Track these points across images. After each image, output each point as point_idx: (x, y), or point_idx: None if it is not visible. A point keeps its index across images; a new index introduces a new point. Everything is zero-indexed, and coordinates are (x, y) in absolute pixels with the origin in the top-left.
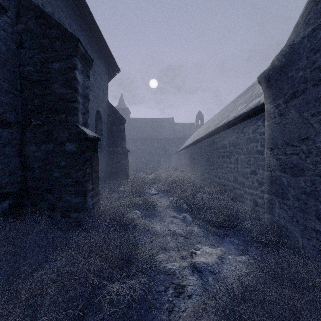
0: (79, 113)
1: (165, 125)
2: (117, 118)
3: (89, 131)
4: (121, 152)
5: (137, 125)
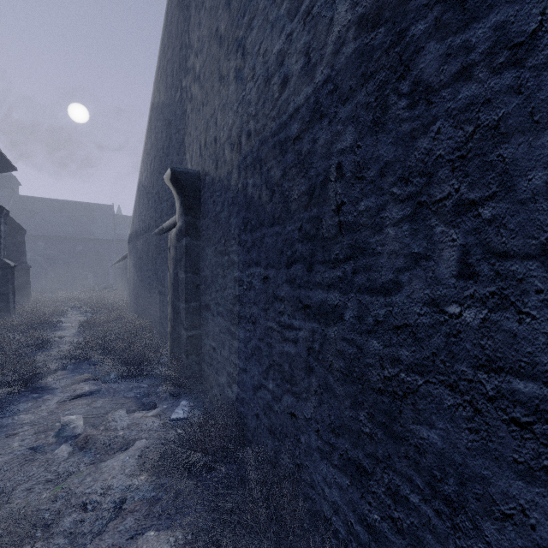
0: (2, 250)
1: (99, 217)
2: (12, 228)
3: (9, 261)
4: (19, 268)
5: (38, 210)
